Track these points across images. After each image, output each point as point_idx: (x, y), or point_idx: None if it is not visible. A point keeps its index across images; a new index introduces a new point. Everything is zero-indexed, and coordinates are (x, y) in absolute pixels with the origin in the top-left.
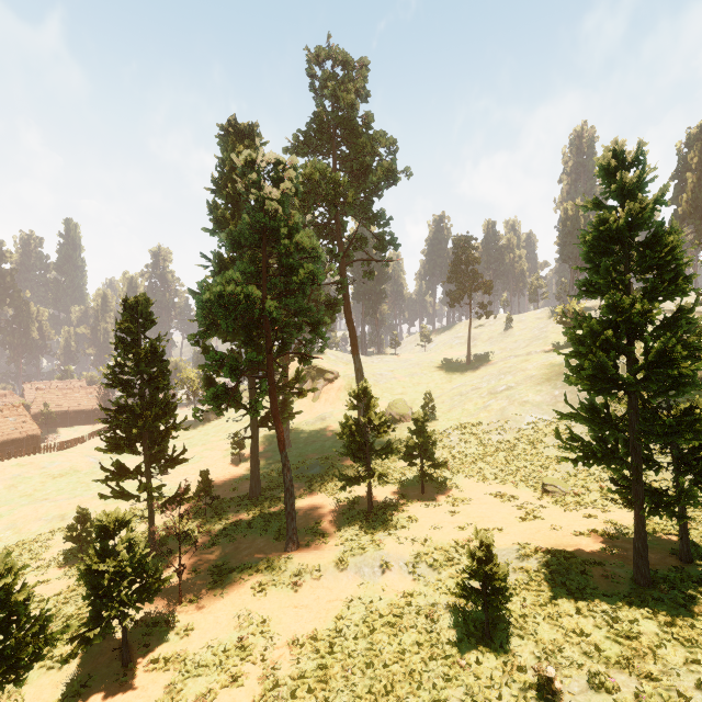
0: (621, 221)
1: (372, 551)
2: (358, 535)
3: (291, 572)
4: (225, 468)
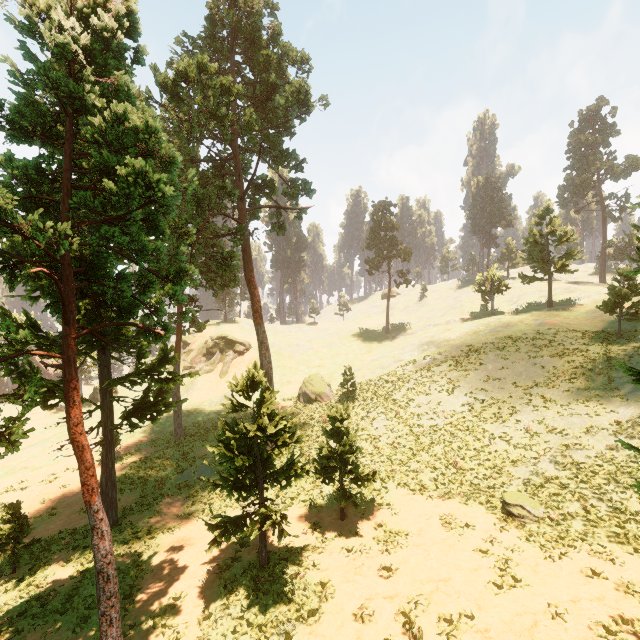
0: None
1: None
2: (234, 634)
3: None
4: None
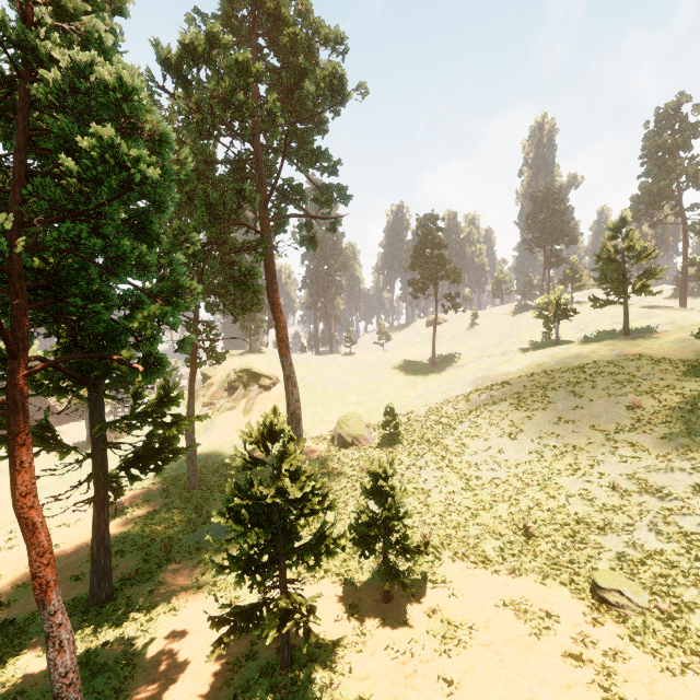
0: None
1: None
2: None
3: None
4: (86, 530)
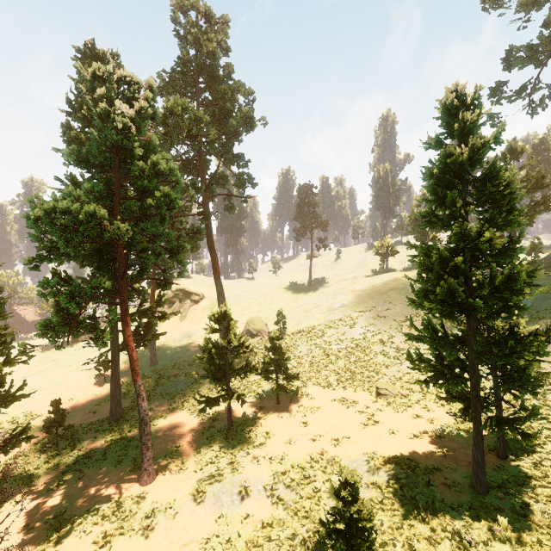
0: (465, 155)
1: (231, 476)
2: (217, 457)
3: (142, 513)
4: (88, 390)
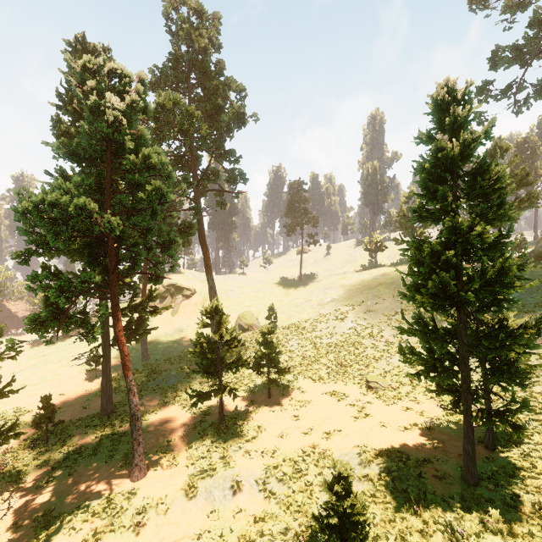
0: (456, 149)
1: (223, 471)
2: (209, 452)
3: (133, 509)
4: (79, 385)
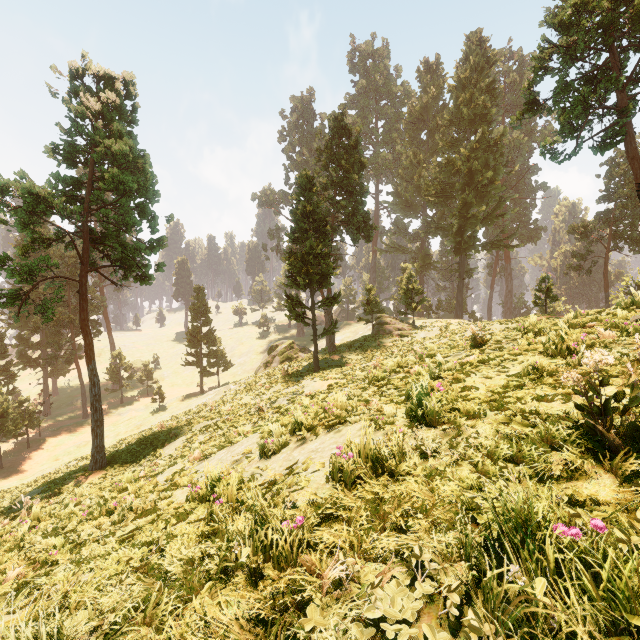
0: (196, 306)
1: (124, 409)
2: (117, 409)
3: (89, 421)
4: None
